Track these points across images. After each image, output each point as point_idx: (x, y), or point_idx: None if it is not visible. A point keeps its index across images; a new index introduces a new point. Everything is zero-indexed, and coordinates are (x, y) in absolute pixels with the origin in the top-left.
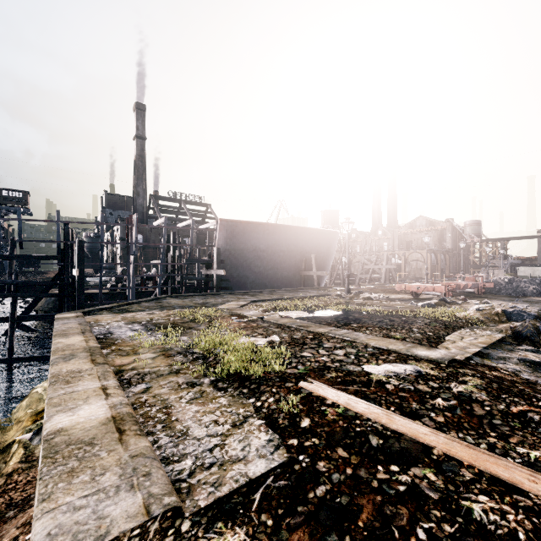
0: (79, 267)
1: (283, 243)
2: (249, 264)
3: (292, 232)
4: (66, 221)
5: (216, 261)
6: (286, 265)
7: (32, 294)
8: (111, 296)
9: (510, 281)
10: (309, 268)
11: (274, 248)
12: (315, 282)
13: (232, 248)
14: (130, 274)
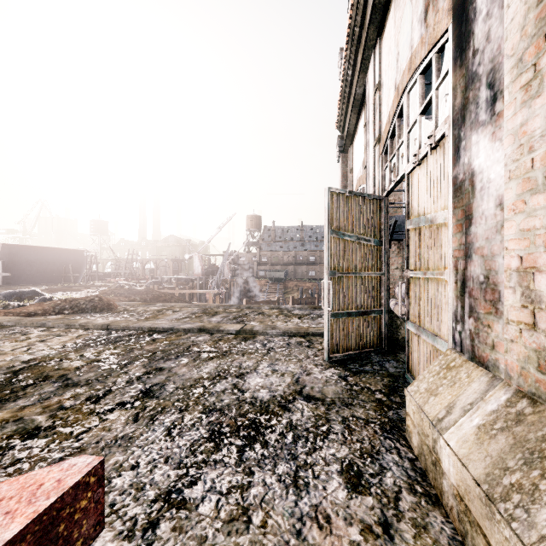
0: None
1: (49, 258)
2: (23, 269)
3: (56, 251)
4: None
5: (2, 268)
6: (51, 270)
7: None
8: None
9: (162, 277)
10: (69, 272)
11: (42, 260)
12: (72, 280)
13: (10, 260)
14: None
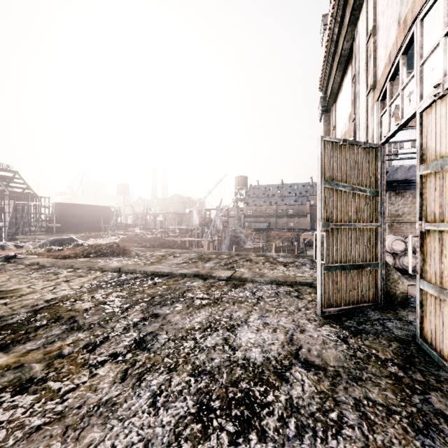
0: None
1: (87, 212)
2: (69, 221)
3: (91, 207)
4: None
5: (55, 220)
6: (88, 222)
7: None
8: None
9: (168, 227)
10: (101, 223)
11: (82, 214)
12: (103, 229)
13: (61, 214)
14: (6, 226)
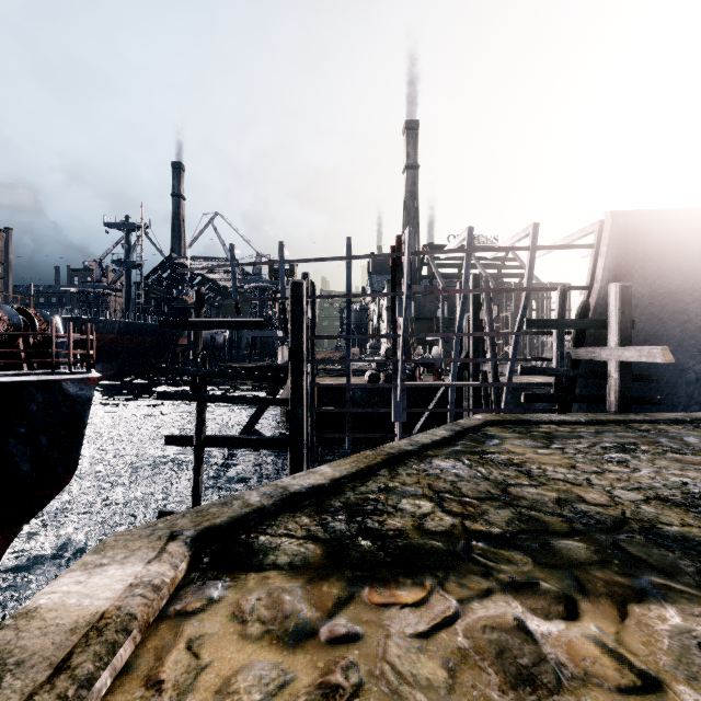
0: (292, 342)
1: None
2: (692, 331)
3: None
4: (292, 261)
5: (619, 323)
6: None
7: (224, 397)
8: (368, 393)
9: None
10: None
11: None
12: None
13: (642, 289)
14: (397, 357)
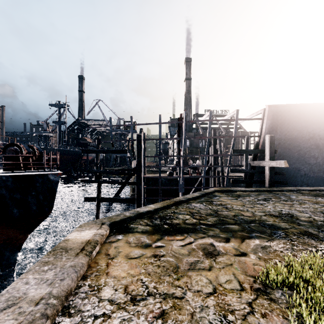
0: (137, 159)
1: None
2: (302, 154)
3: None
4: (136, 124)
5: (269, 151)
6: None
7: (109, 181)
8: (168, 180)
9: None
10: None
11: None
12: None
13: (281, 136)
14: (180, 165)
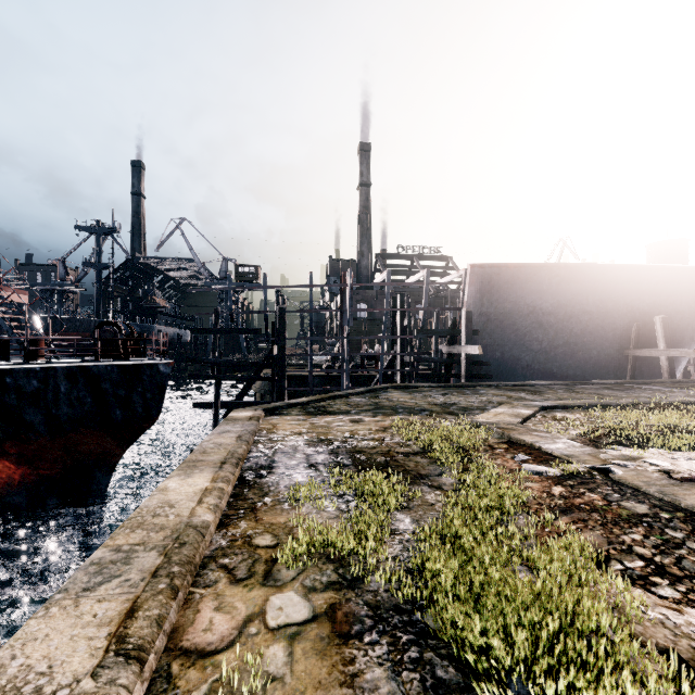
0: (279, 343)
1: (589, 298)
2: (521, 336)
3: (609, 275)
4: (272, 287)
5: (465, 332)
6: (593, 338)
7: (234, 376)
8: (325, 379)
9: None
10: (645, 343)
11: (570, 307)
12: (663, 370)
13: (490, 310)
14: (344, 352)
